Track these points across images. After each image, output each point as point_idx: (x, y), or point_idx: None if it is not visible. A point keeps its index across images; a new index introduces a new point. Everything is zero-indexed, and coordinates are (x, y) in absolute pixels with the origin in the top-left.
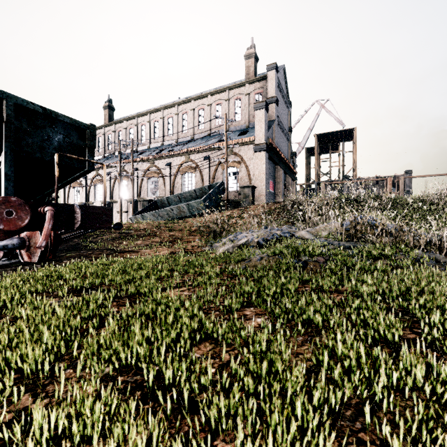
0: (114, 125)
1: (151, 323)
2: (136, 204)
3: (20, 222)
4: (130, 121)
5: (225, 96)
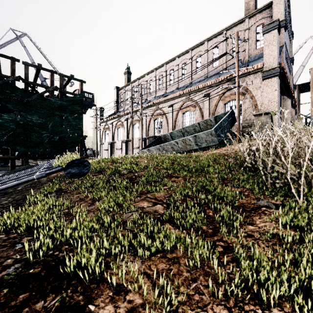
0: (131, 84)
1: None
2: (145, 142)
3: None
4: (141, 79)
5: (222, 37)
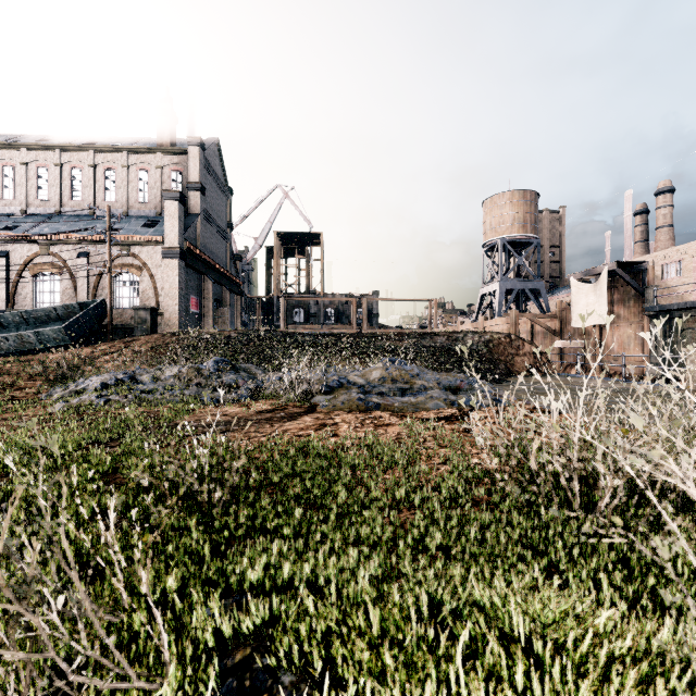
0: None
1: None
2: None
3: None
4: None
5: (122, 159)
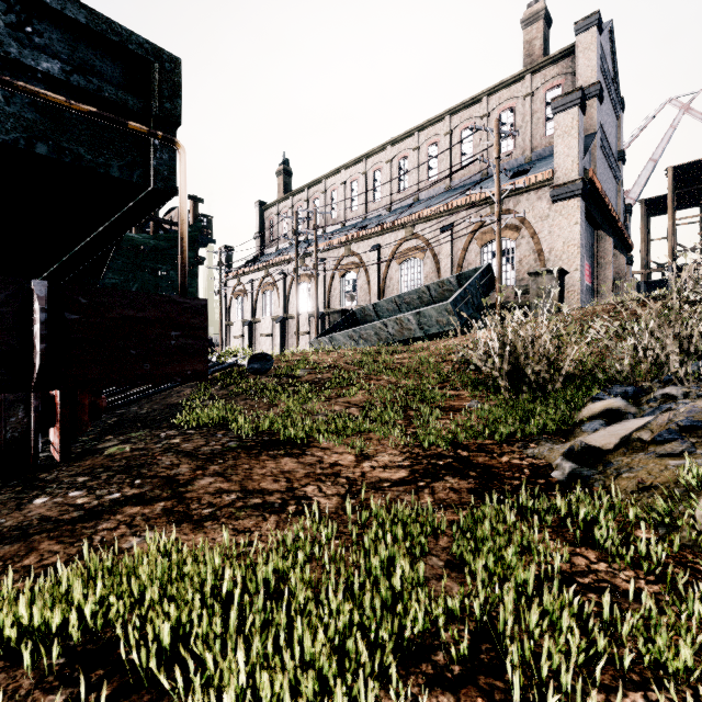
0: (292, 198)
1: None
2: (323, 320)
3: None
4: (314, 187)
5: (480, 109)
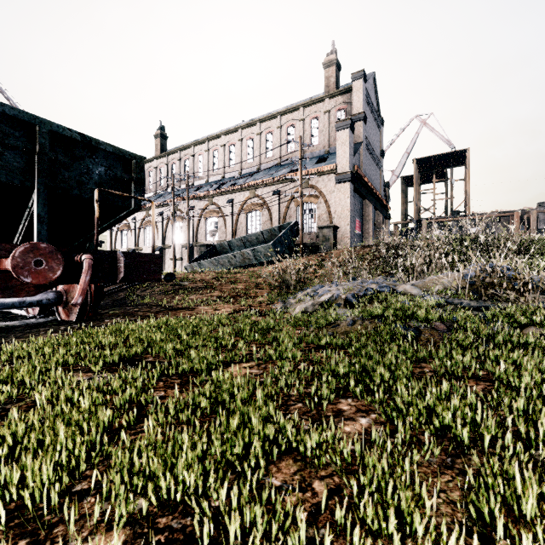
0: (167, 156)
1: (209, 419)
2: (192, 250)
3: (51, 274)
4: (185, 151)
5: (299, 115)
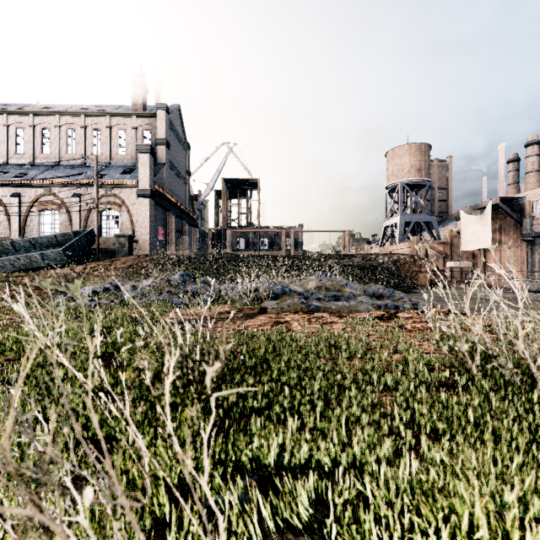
0: None
1: None
2: None
3: None
4: None
5: (105, 121)
